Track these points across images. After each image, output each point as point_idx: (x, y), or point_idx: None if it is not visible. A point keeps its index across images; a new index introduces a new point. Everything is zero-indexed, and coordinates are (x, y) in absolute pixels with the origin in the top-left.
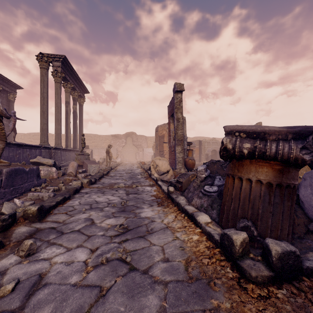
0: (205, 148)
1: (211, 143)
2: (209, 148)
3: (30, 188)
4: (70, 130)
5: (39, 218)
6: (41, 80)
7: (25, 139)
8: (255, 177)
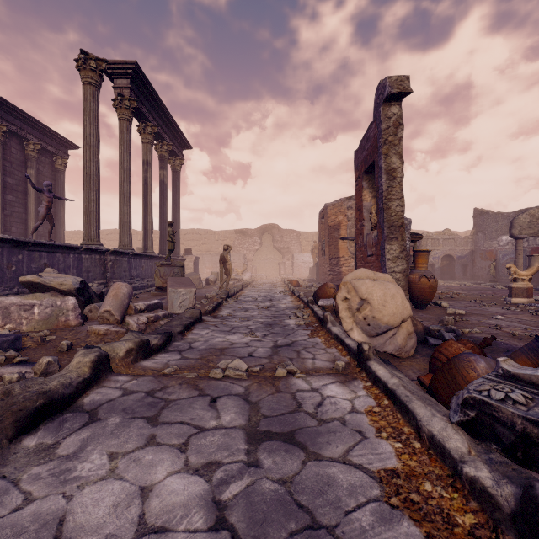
0: None
1: (440, 240)
2: (435, 252)
3: None
4: (151, 218)
5: None
6: (85, 110)
7: None
8: None
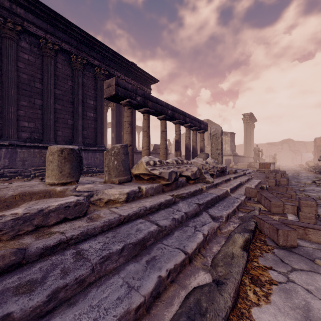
0: None
1: None
2: None
3: None
4: (250, 147)
5: None
6: (244, 128)
7: None
8: None
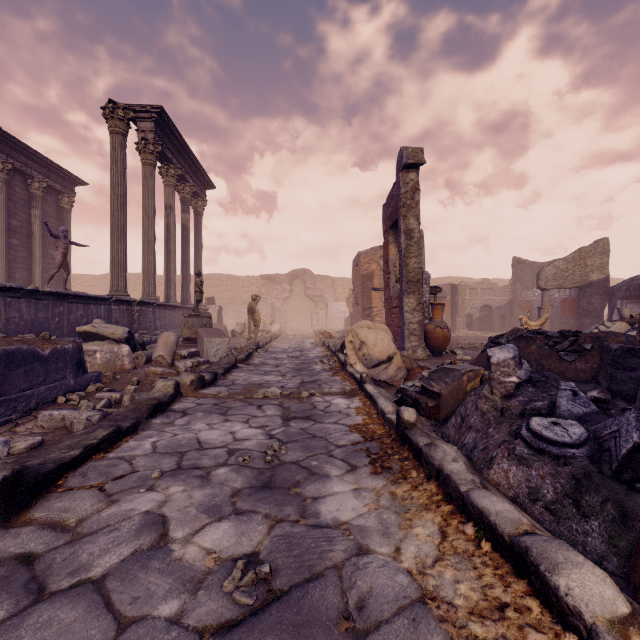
0: (465, 302)
1: (478, 289)
2: (474, 302)
3: (53, 397)
4: (174, 266)
5: (5, 513)
6: (112, 159)
7: (98, 287)
8: None
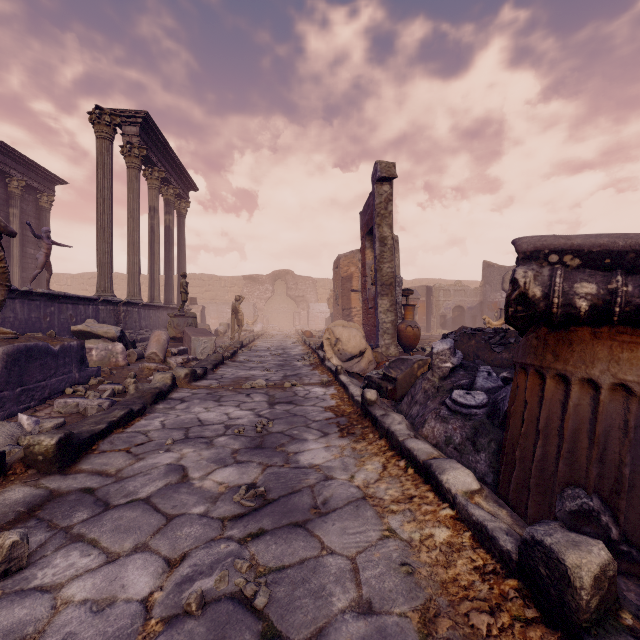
0: (439, 303)
1: (451, 291)
2: (447, 303)
3: (62, 388)
4: (158, 267)
5: (61, 465)
6: (99, 164)
7: (74, 286)
8: (608, 376)
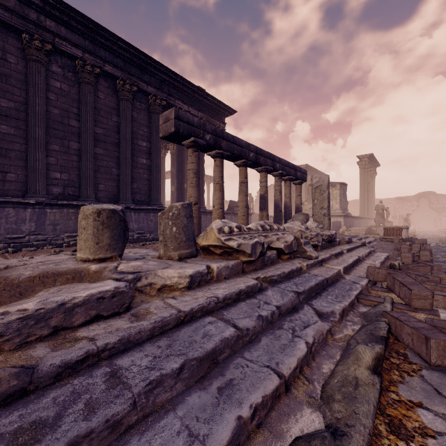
0: None
1: None
2: None
3: None
4: (369, 203)
5: None
6: (361, 177)
7: None
8: None
